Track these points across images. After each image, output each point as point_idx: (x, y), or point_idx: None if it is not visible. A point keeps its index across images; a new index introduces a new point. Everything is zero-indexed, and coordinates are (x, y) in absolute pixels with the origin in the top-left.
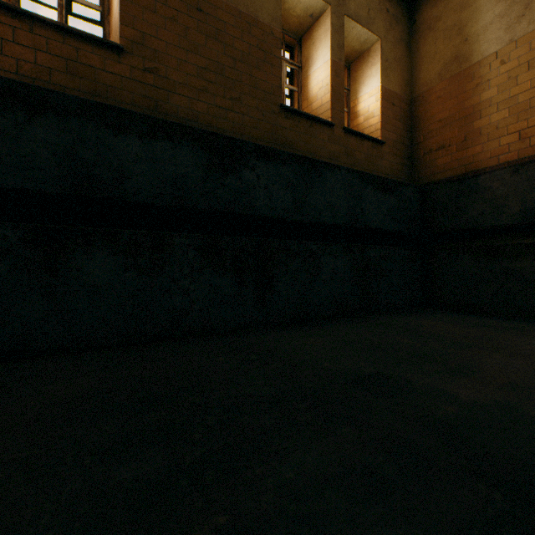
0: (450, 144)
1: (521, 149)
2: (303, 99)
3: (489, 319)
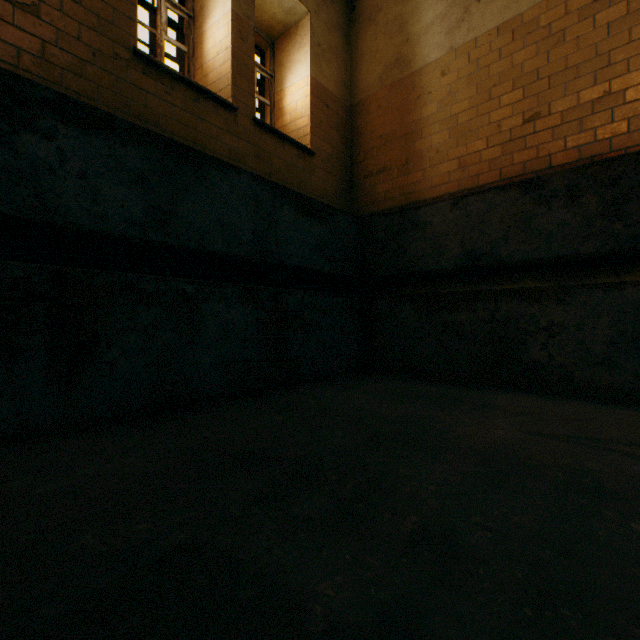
0: (392, 167)
1: (461, 179)
2: (196, 66)
3: (428, 386)
